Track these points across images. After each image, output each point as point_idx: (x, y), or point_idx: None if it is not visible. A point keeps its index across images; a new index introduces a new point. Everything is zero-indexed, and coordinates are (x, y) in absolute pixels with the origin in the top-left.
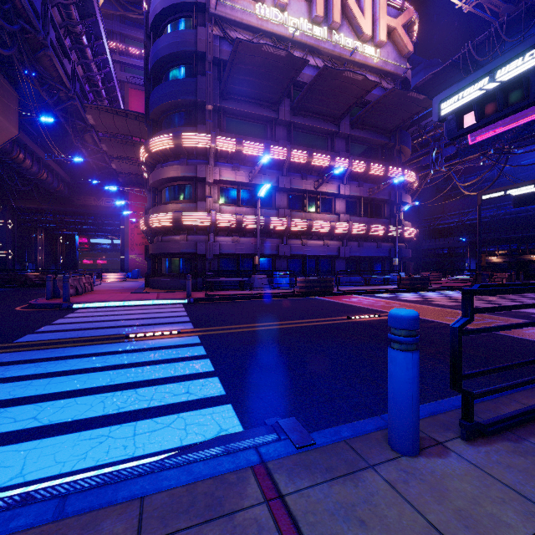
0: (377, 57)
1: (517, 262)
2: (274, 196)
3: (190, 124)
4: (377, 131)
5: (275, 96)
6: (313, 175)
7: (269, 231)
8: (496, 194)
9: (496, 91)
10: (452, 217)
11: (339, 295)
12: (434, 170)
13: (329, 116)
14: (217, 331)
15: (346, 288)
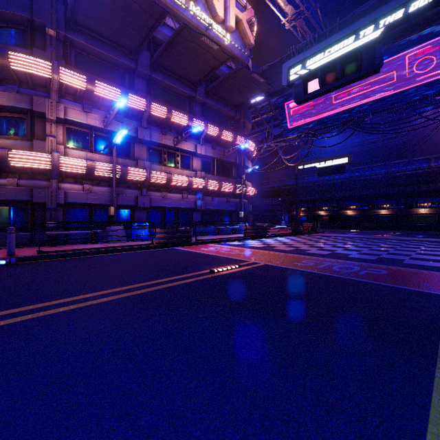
0: (228, 39)
1: (312, 216)
2: (133, 146)
3: (23, 47)
4: (227, 104)
5: (133, 44)
6: (173, 132)
7: (127, 181)
8: (307, 165)
9: (337, 61)
10: (274, 183)
11: (198, 244)
12: (266, 144)
13: (188, 80)
14: (19, 317)
15: (203, 238)
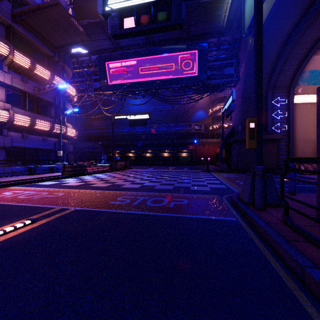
0: None
1: (124, 157)
2: None
3: None
4: (43, 40)
5: None
6: None
7: None
8: (121, 117)
9: (151, 2)
10: (95, 130)
11: None
12: (87, 94)
13: None
14: None
15: (4, 179)
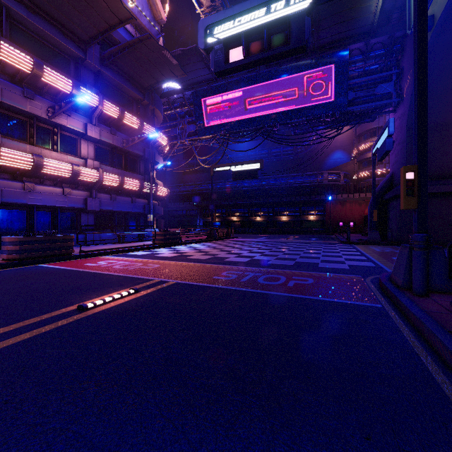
0: None
1: (226, 222)
2: None
3: None
4: (132, 82)
5: None
6: (47, 99)
7: None
8: (223, 168)
9: (264, 25)
10: (189, 187)
11: (83, 258)
12: (180, 141)
13: (72, 32)
14: None
15: (94, 248)
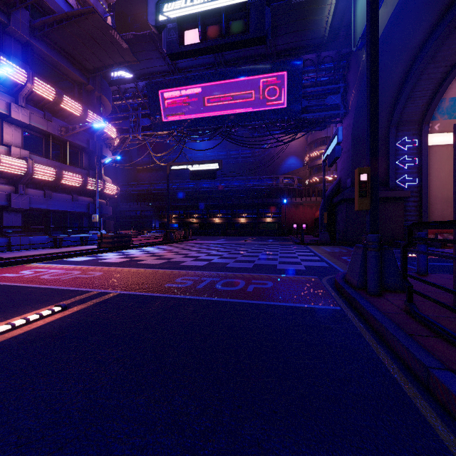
0: None
1: (184, 223)
2: None
3: None
4: (73, 62)
5: None
6: None
7: None
8: (180, 167)
9: (222, 8)
10: (144, 186)
11: (1, 267)
12: (132, 135)
13: None
14: None
15: (20, 254)
